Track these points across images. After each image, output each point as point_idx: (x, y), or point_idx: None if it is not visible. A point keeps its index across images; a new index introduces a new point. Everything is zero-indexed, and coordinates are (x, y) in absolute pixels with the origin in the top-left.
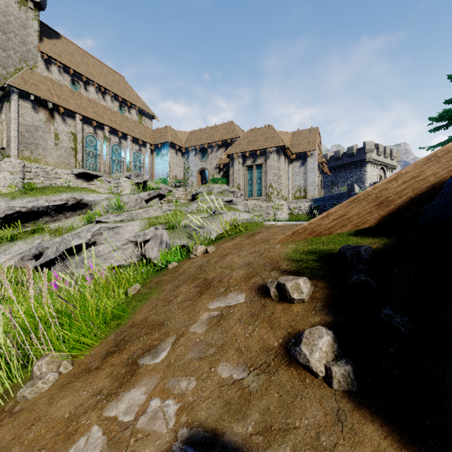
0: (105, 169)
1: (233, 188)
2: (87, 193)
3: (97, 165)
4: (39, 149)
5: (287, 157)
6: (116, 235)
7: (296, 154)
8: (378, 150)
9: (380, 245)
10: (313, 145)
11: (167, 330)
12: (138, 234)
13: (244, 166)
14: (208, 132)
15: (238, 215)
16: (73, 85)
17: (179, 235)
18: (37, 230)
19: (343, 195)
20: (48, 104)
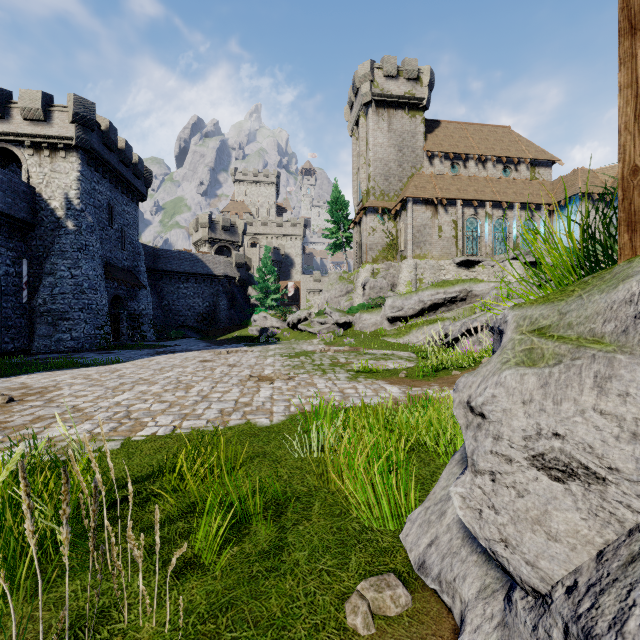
0: (486, 252)
1: None
2: (476, 284)
3: (477, 249)
4: (426, 245)
5: None
6: None
7: None
8: None
9: None
10: None
11: None
12: None
13: None
14: None
15: None
16: (453, 168)
17: None
18: (438, 318)
19: None
20: (433, 200)
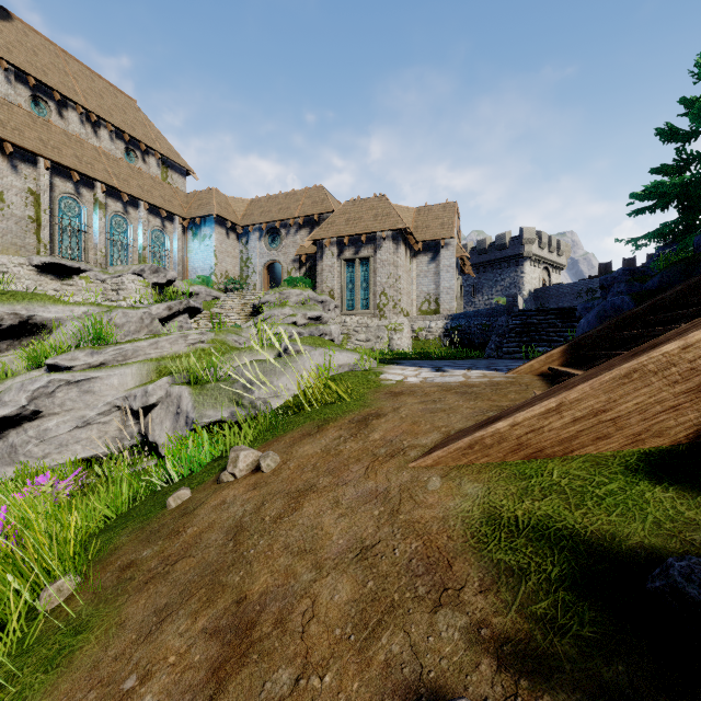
0: (97, 258)
1: (322, 295)
2: (45, 305)
3: (81, 251)
4: None
5: (408, 247)
6: (87, 396)
7: (423, 243)
8: (540, 241)
9: None
10: (450, 230)
11: None
12: (131, 394)
13: (340, 259)
14: (282, 201)
15: (331, 357)
16: (36, 105)
17: (213, 399)
18: None
19: (497, 311)
20: None
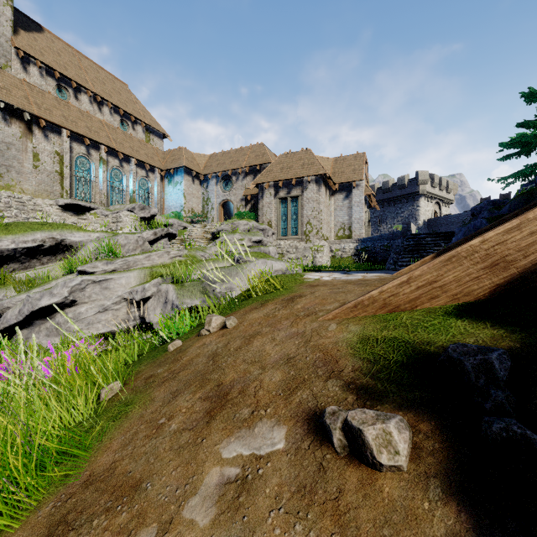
0: (101, 200)
1: (263, 225)
2: (72, 232)
3: (90, 194)
4: (12, 172)
5: (328, 187)
6: (105, 291)
7: (339, 184)
8: (432, 182)
9: (514, 344)
10: (360, 174)
11: (144, 507)
12: (134, 290)
13: (276, 198)
14: (233, 156)
15: (270, 265)
16: (60, 91)
17: (189, 292)
18: None
19: (396, 236)
20: (24, 114)
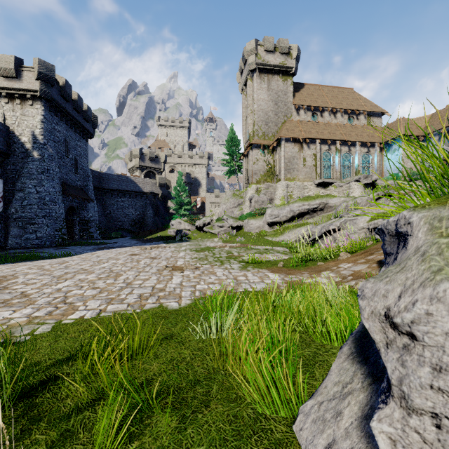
0: (337, 176)
1: None
2: (330, 199)
3: (330, 174)
4: (295, 171)
5: None
6: (354, 224)
7: None
8: None
9: None
10: None
11: None
12: (369, 223)
13: None
14: None
15: None
16: (313, 117)
17: None
18: (304, 223)
19: None
20: (299, 139)
